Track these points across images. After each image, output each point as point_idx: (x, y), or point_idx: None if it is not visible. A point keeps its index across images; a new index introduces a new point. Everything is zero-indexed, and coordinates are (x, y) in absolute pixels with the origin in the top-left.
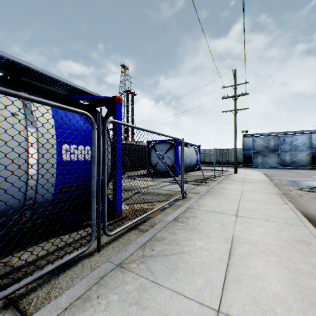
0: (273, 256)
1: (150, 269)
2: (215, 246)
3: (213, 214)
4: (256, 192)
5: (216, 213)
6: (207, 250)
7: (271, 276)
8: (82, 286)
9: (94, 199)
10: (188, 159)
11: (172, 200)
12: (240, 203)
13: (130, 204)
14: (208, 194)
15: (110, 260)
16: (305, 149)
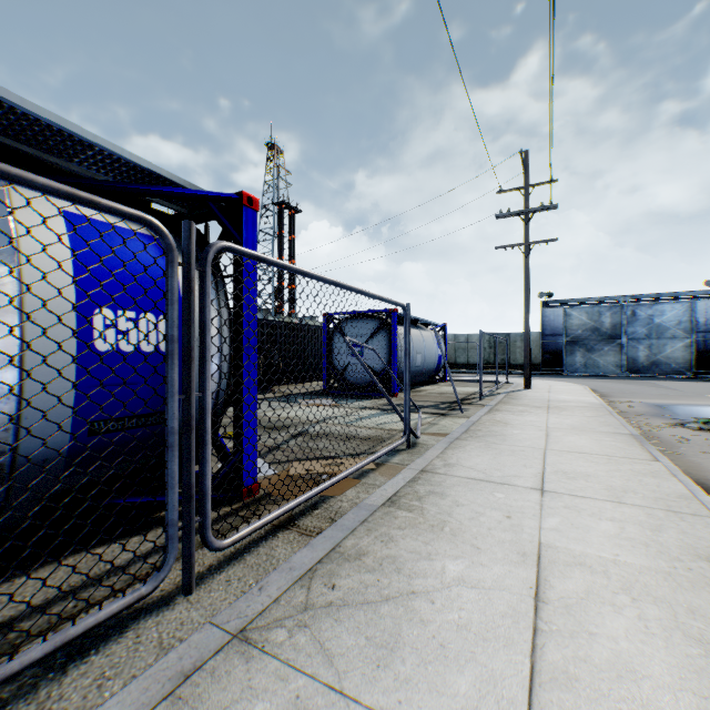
0: (652, 602)
1: (325, 648)
2: (495, 575)
3: (484, 487)
4: (582, 432)
5: (491, 483)
6: (475, 585)
7: (659, 665)
8: (126, 705)
9: (173, 454)
10: (419, 356)
11: (382, 452)
12: (547, 458)
13: (281, 463)
14: (467, 437)
15: (217, 621)
16: (681, 335)
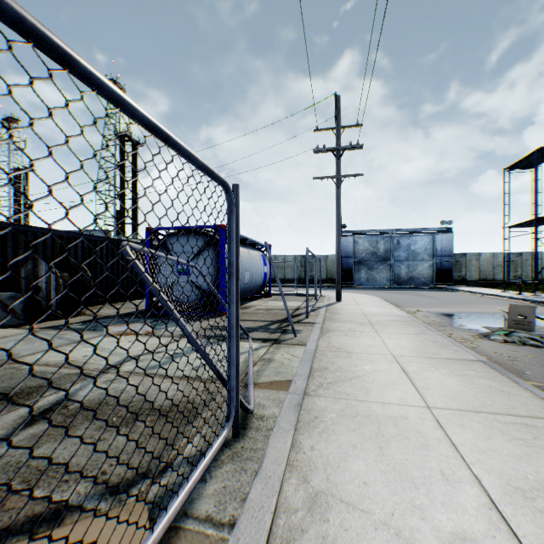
0: None
1: None
2: None
3: None
4: (433, 360)
5: None
6: None
7: None
8: None
9: None
10: (247, 273)
11: (170, 513)
12: (453, 437)
13: None
14: (317, 386)
15: None
16: (427, 258)
